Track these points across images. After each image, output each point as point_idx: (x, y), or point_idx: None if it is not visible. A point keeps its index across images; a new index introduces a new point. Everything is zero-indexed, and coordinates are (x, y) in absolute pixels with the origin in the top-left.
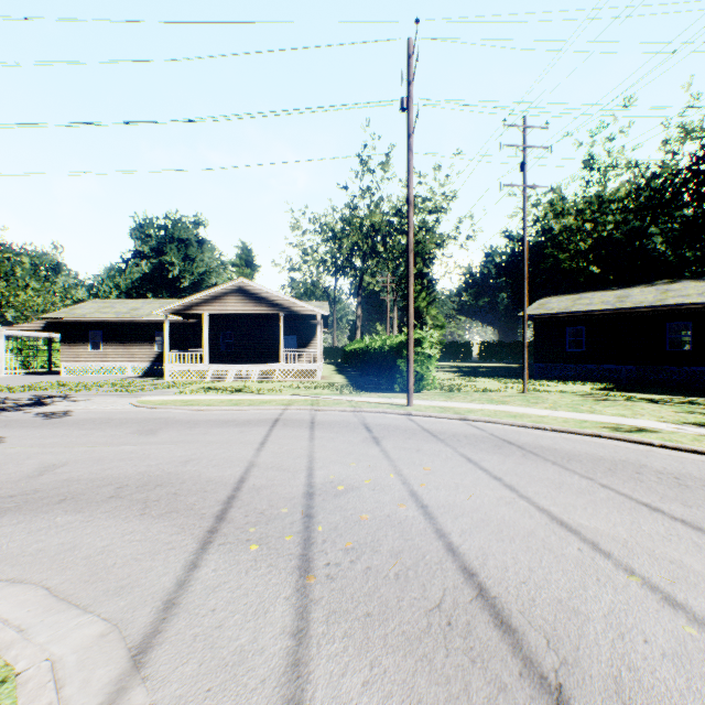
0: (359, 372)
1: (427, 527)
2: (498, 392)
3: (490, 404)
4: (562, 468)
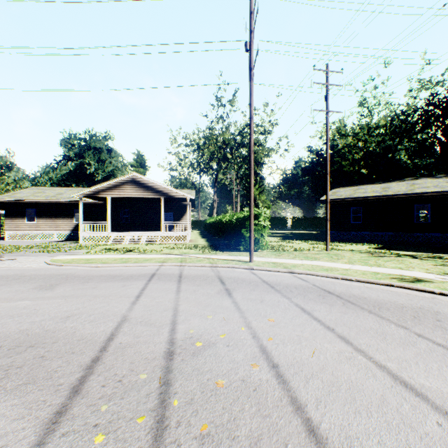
0: (215, 237)
1: (282, 395)
2: (310, 251)
3: (307, 260)
4: (378, 317)
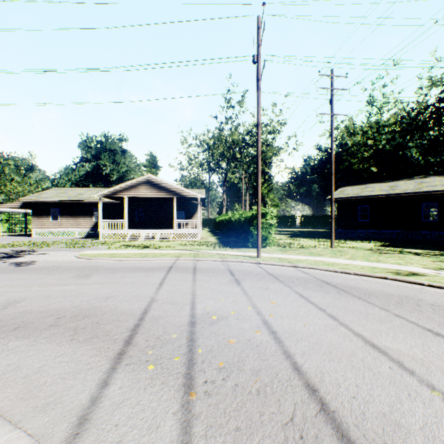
0: (225, 235)
1: (277, 349)
2: (315, 248)
3: (311, 256)
4: (365, 302)
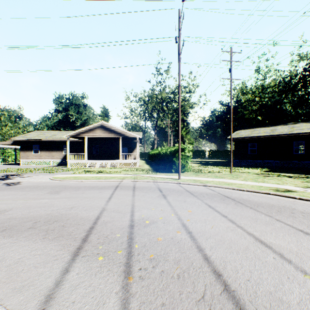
0: (156, 164)
1: (192, 244)
2: (219, 173)
3: (216, 178)
4: (255, 210)
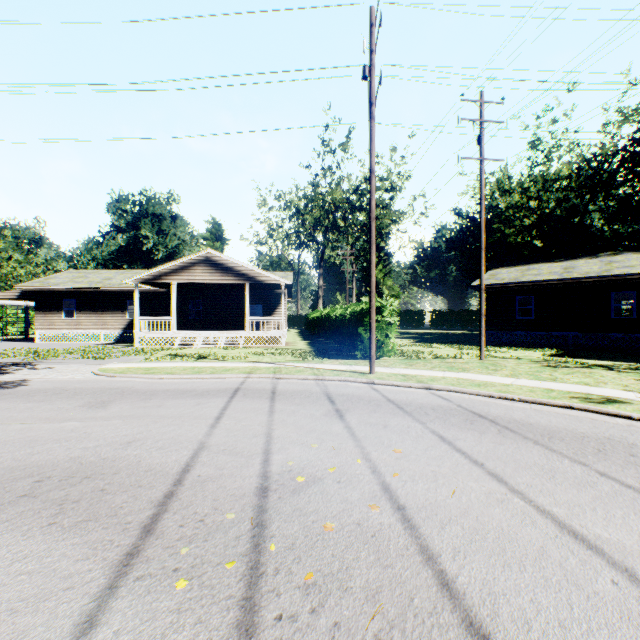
0: (321, 339)
1: (409, 543)
2: (456, 359)
3: (451, 372)
4: (546, 449)
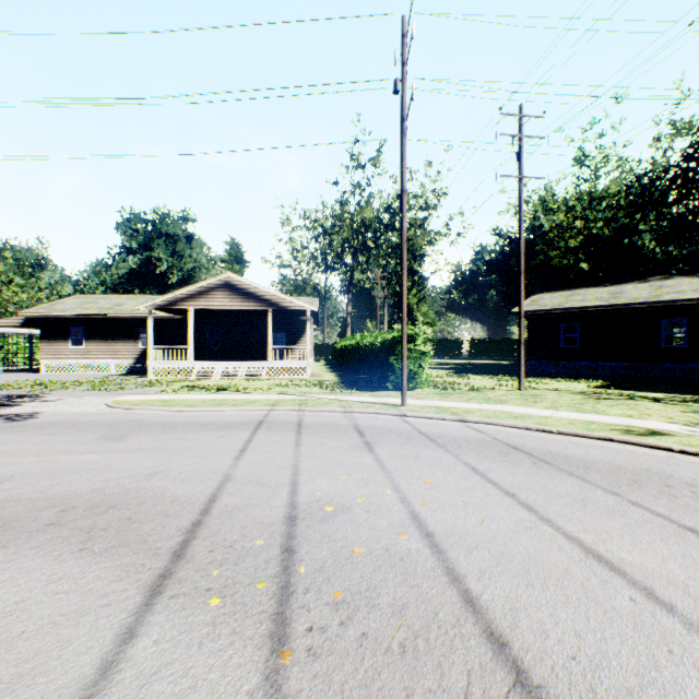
0: (350, 370)
1: (436, 565)
2: (494, 390)
3: (488, 404)
4: (581, 480)
